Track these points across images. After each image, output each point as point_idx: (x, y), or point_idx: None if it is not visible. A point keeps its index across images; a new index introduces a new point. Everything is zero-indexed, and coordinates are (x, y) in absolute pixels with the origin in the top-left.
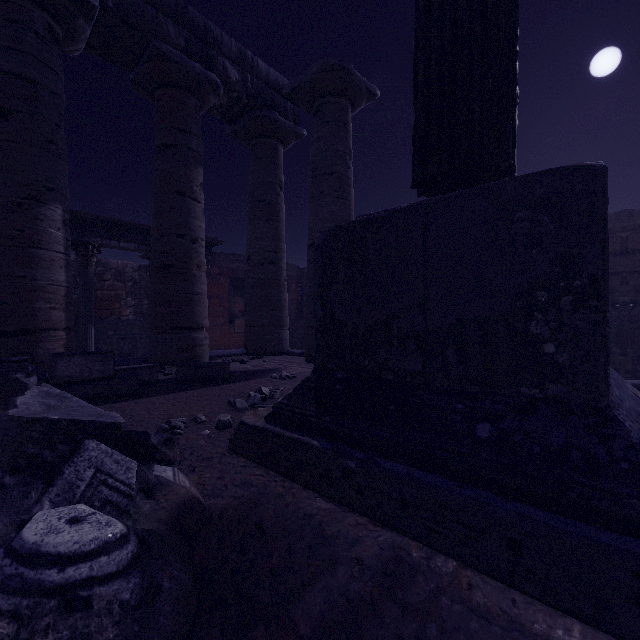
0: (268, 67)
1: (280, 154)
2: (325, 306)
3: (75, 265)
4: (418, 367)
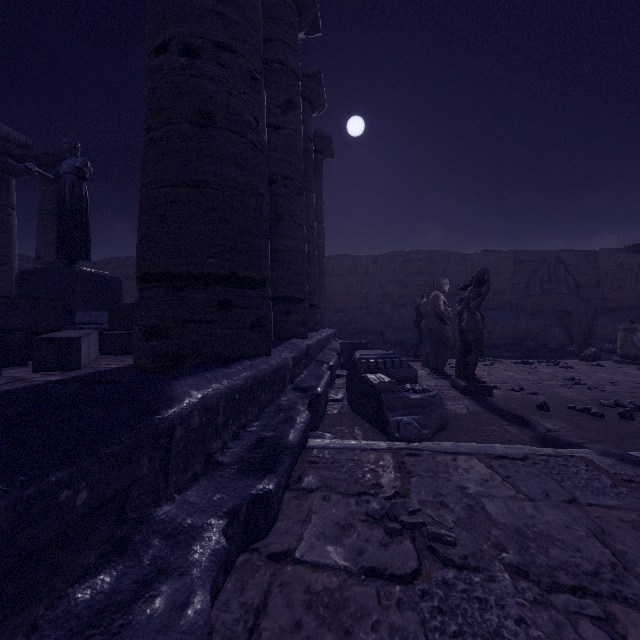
0: (0, 124)
1: (13, 185)
2: (20, 293)
3: None
4: None
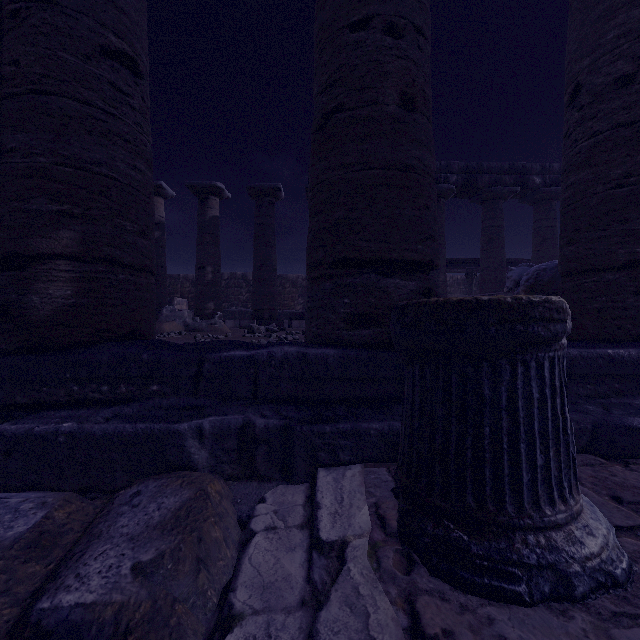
0: None
1: None
2: None
3: (465, 281)
4: None
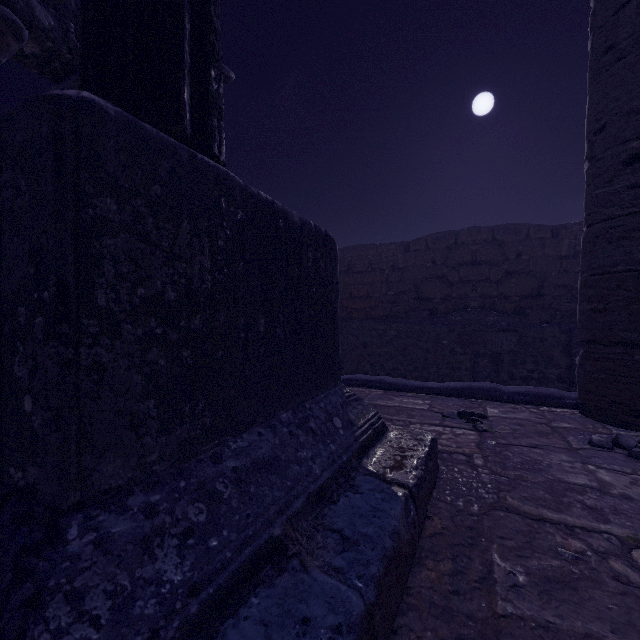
0: None
1: None
2: None
3: None
4: None
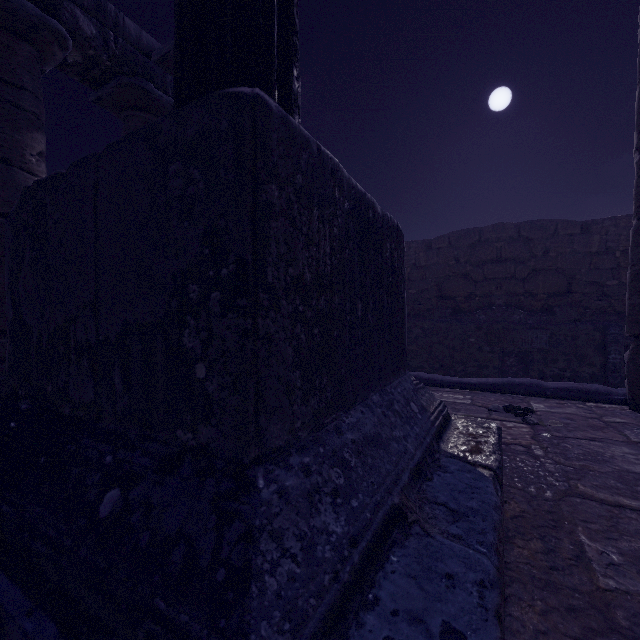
0: (140, 29)
1: None
2: (15, 304)
3: None
4: (91, 396)
